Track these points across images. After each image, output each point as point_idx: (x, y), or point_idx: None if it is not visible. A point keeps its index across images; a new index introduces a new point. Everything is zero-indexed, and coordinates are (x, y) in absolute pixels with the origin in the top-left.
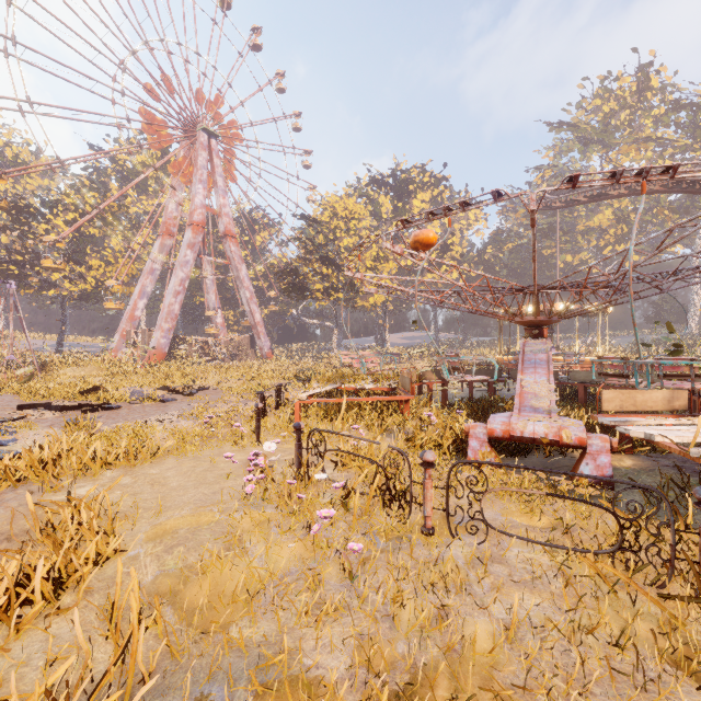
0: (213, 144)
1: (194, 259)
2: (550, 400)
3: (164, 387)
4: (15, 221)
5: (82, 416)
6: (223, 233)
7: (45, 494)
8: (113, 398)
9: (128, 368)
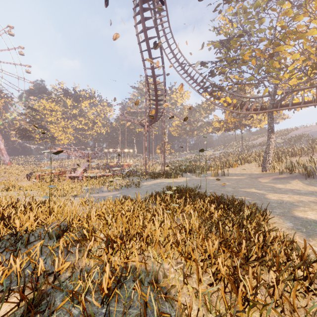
0: None
1: None
2: (80, 172)
3: None
4: None
5: None
6: None
7: None
8: None
9: None
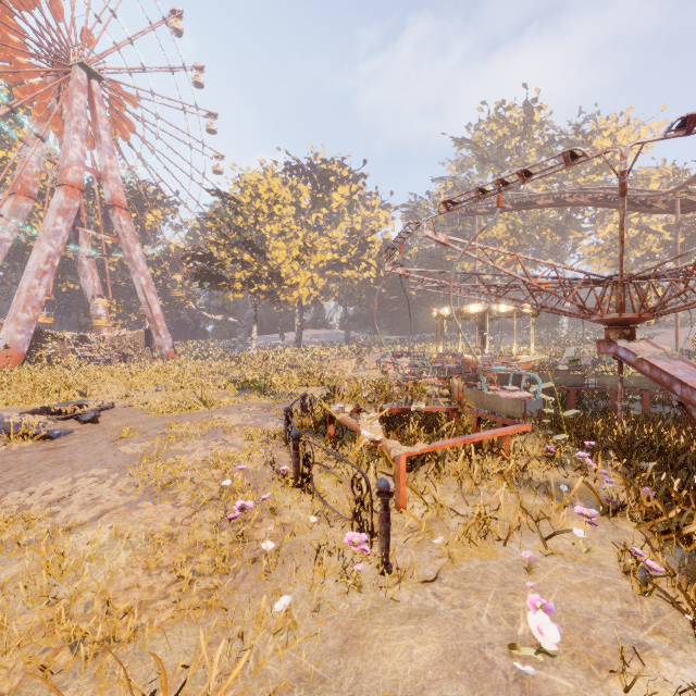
0: (94, 86)
1: (68, 229)
2: None
3: (41, 408)
4: None
5: None
6: (110, 202)
7: None
8: None
9: None
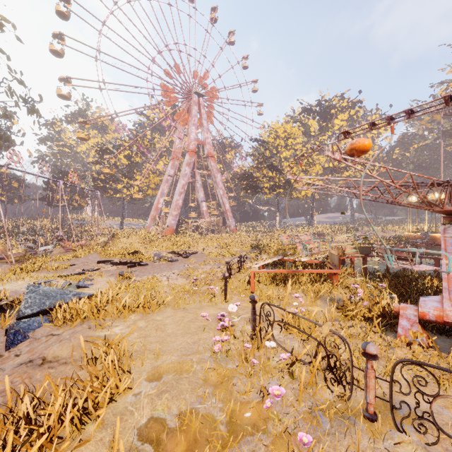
0: (200, 101)
1: (190, 172)
2: None
3: (172, 251)
4: (101, 158)
5: (126, 271)
6: (207, 155)
7: (96, 330)
8: (144, 258)
9: (154, 238)
